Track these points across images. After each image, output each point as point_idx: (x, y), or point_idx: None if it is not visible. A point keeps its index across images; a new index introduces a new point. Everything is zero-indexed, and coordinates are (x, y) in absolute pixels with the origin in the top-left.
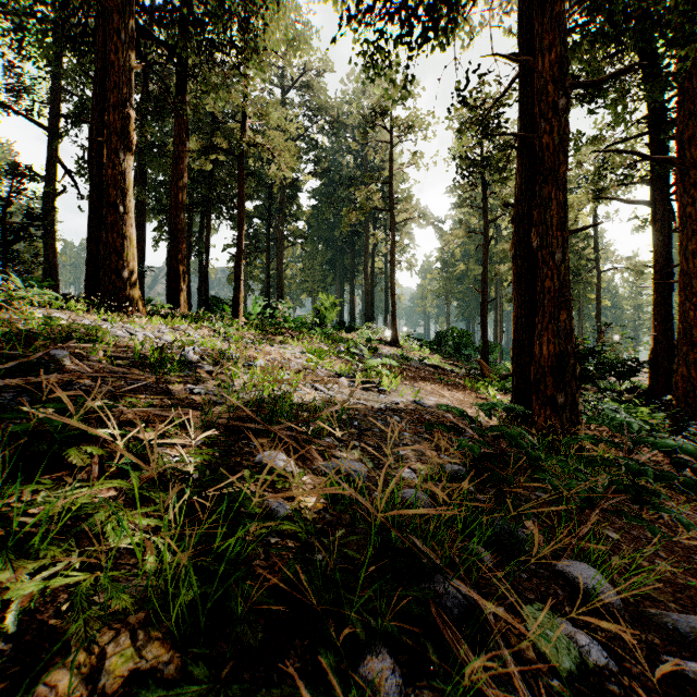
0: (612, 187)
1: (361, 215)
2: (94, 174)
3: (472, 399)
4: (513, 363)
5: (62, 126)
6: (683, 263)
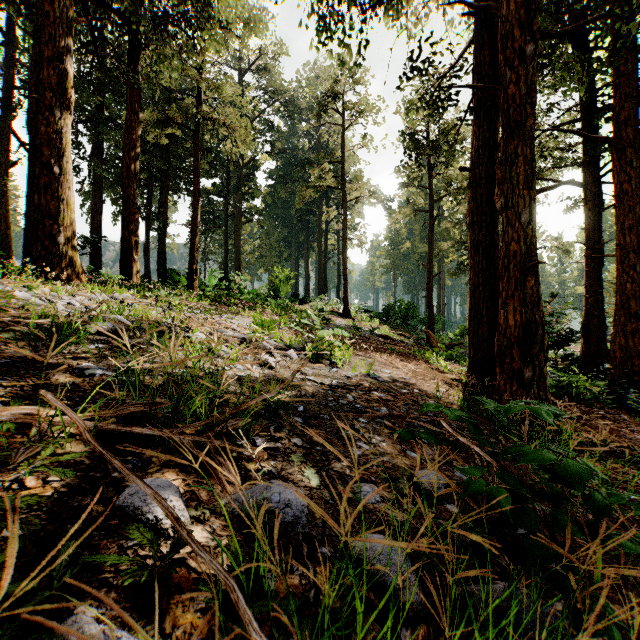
0: (548, 169)
1: (314, 192)
2: (33, 137)
3: (424, 369)
4: (470, 333)
5: (15, 97)
6: (621, 237)
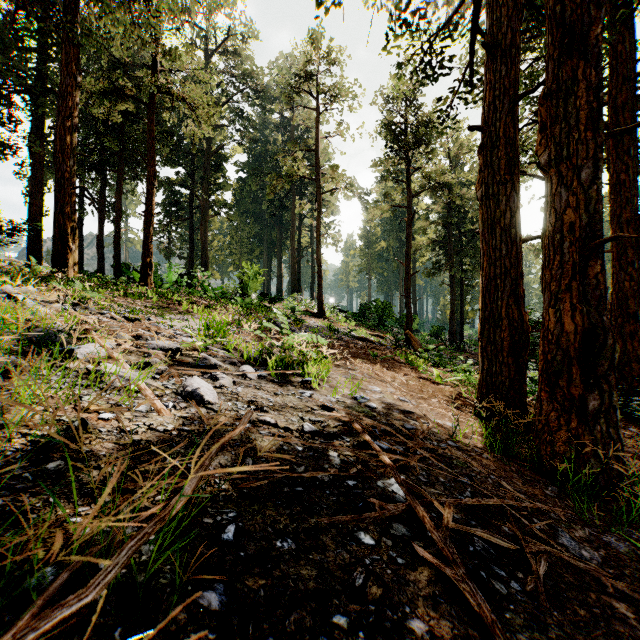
0: (529, 165)
1: (286, 183)
2: None
3: (416, 381)
4: (483, 339)
5: None
6: (618, 231)
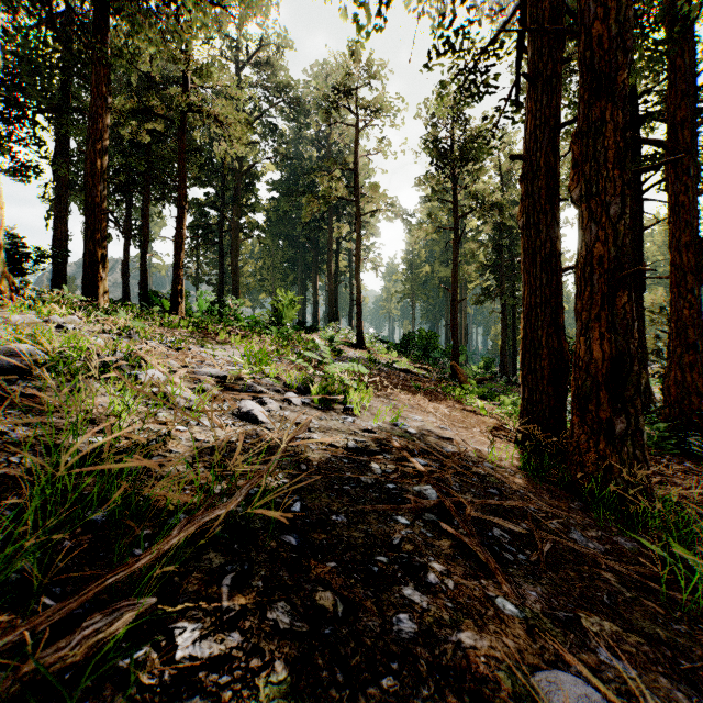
0: None
1: (323, 204)
2: None
3: (459, 412)
4: (524, 368)
5: None
6: (676, 256)
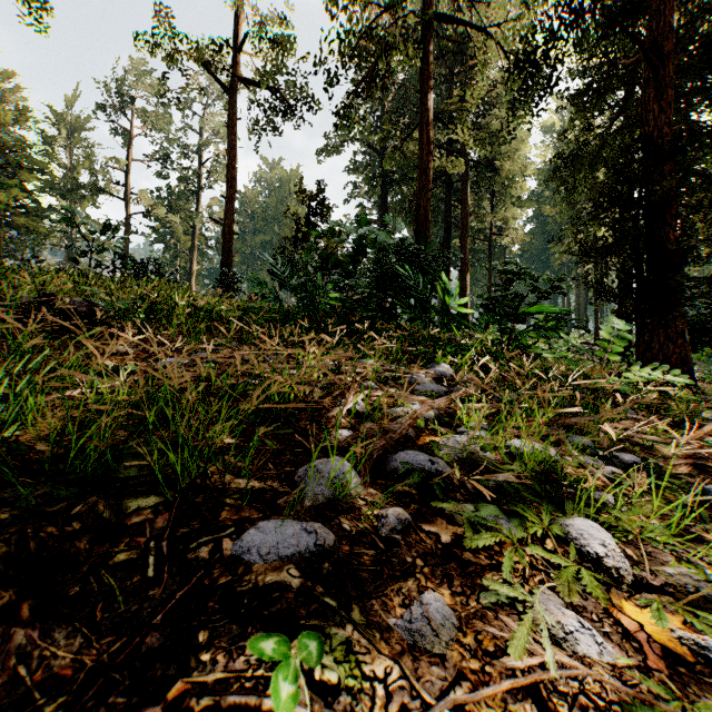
0: None
1: (569, 256)
2: None
3: None
4: None
5: None
6: None
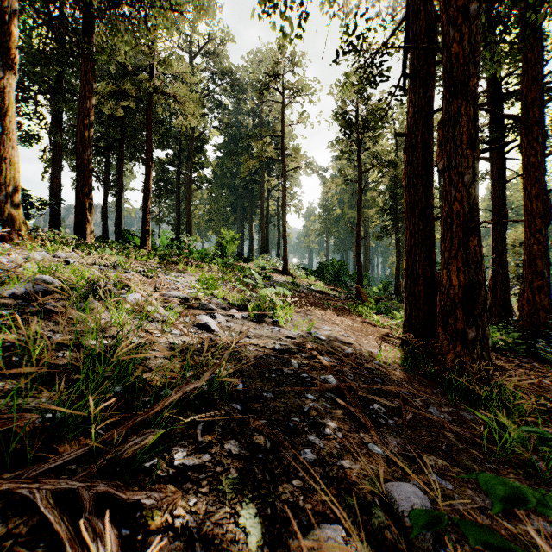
0: None
1: (257, 162)
2: None
3: (360, 324)
4: (406, 291)
5: None
6: (528, 204)
